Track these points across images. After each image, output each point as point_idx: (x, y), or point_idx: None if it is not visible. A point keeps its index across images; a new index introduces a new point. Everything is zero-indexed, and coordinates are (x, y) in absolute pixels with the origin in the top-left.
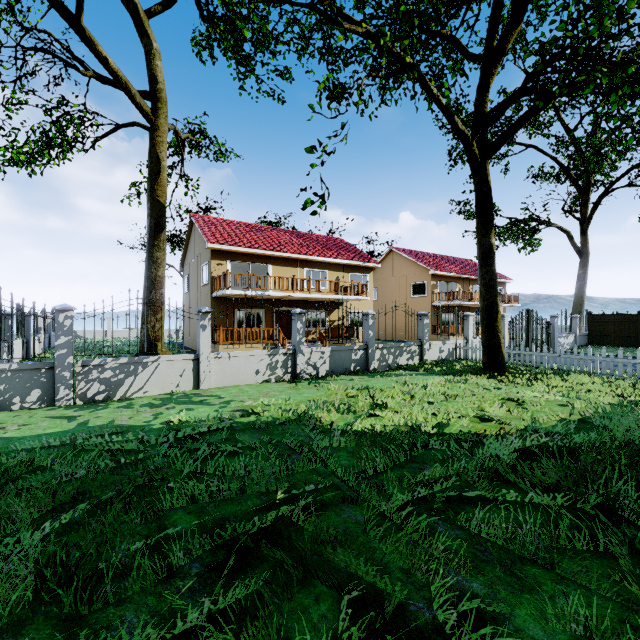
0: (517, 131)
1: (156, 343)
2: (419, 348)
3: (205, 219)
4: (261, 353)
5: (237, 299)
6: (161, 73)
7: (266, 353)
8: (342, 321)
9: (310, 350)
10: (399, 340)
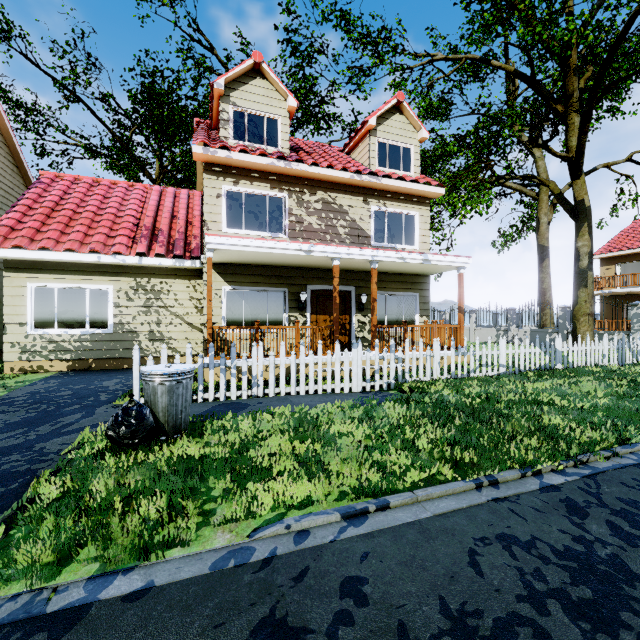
0: (580, 150)
1: (544, 328)
2: (628, 337)
3: (634, 225)
4: (492, 329)
5: (626, 295)
6: (541, 168)
7: (494, 329)
8: (540, 313)
9: (517, 330)
10: (599, 328)
